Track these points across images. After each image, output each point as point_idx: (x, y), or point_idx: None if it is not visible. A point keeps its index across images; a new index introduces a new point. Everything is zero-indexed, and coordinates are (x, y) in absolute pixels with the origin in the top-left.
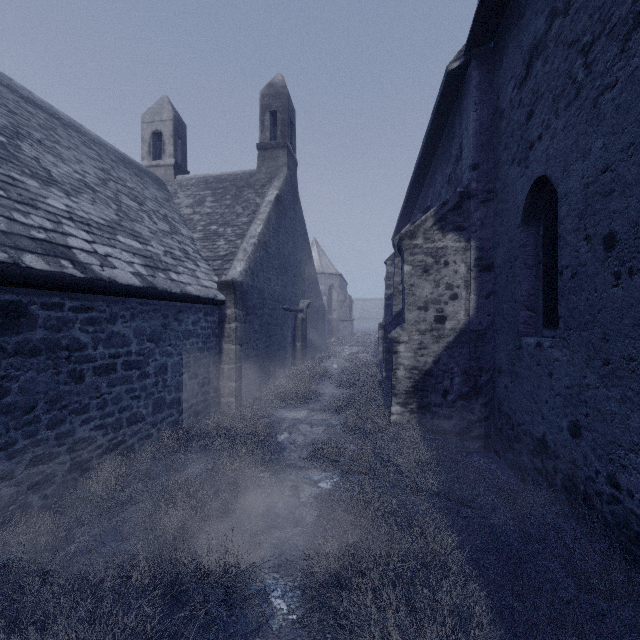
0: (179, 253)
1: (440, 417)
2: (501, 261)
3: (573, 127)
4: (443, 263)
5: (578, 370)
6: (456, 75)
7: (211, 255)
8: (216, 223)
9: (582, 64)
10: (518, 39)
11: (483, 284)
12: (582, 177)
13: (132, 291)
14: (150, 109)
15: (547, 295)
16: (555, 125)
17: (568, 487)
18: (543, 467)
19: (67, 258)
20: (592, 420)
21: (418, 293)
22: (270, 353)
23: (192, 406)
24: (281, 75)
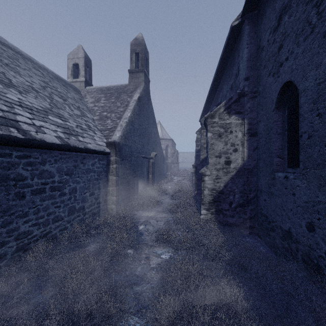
0: (85, 126)
1: (228, 216)
2: (262, 130)
3: (309, 50)
4: (229, 132)
5: (313, 192)
6: (236, 29)
7: (103, 128)
8: (106, 111)
9: (315, 13)
10: (273, 5)
11: (251, 143)
12: (315, 79)
13: (55, 146)
14: (72, 52)
15: (290, 149)
16: (297, 51)
17: (306, 260)
18: (289, 247)
19: (14, 127)
20: (322, 222)
21: (215, 148)
22: (135, 180)
23: (91, 210)
24: (141, 34)
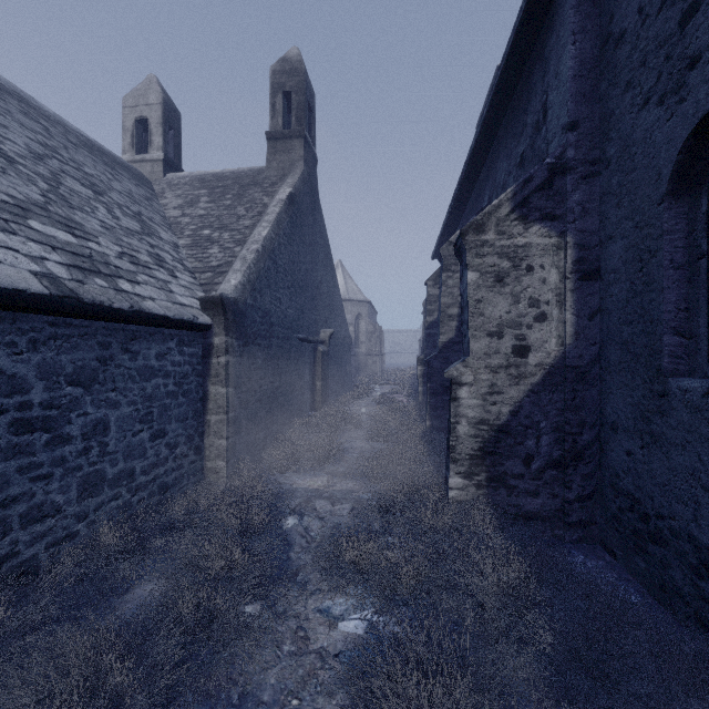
0: (147, 258)
1: (521, 494)
2: (618, 262)
3: None
4: (525, 268)
5: None
6: None
7: (199, 266)
8: (210, 227)
9: None
10: None
11: (585, 298)
12: None
13: (25, 301)
14: (133, 90)
15: None
16: None
17: None
18: None
19: None
20: None
21: (488, 312)
22: (280, 396)
23: (156, 478)
24: (297, 48)
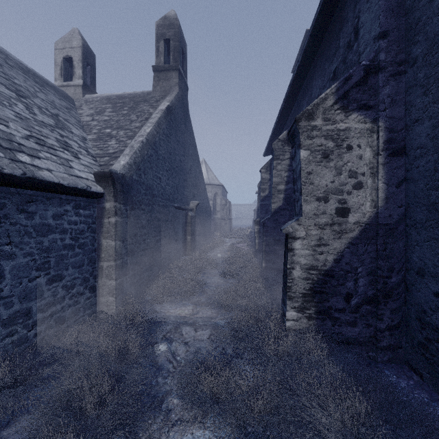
0: (54, 142)
1: (342, 324)
2: (425, 139)
3: None
4: (345, 147)
5: None
6: None
7: (100, 152)
8: (111, 127)
9: None
10: None
11: (393, 170)
12: None
13: None
14: (62, 38)
15: None
16: None
17: None
18: None
19: None
20: None
21: (317, 182)
22: (160, 246)
23: (53, 314)
24: (174, 11)
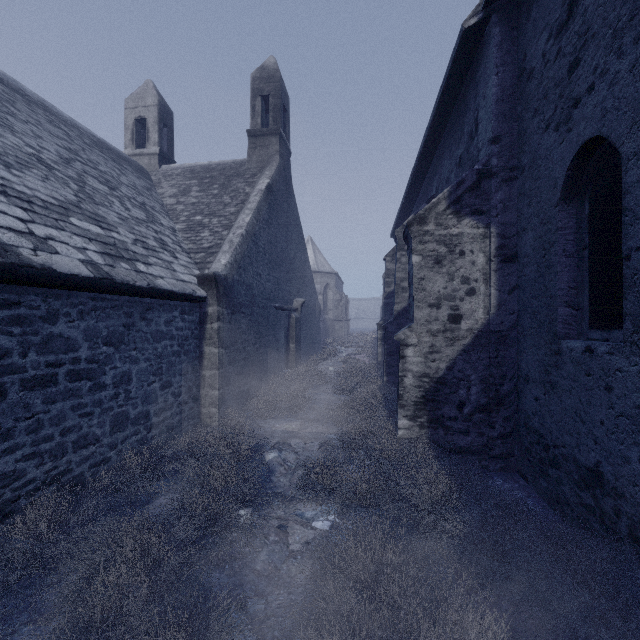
0: (154, 243)
1: (455, 432)
2: (529, 249)
3: None
4: (458, 253)
5: None
6: (472, 35)
7: (194, 247)
8: (201, 213)
9: None
10: None
11: (505, 277)
12: None
13: (78, 282)
14: (133, 94)
15: (596, 288)
16: (617, 67)
17: None
18: (596, 505)
19: None
20: None
21: (429, 288)
22: (260, 356)
23: (165, 420)
24: (273, 58)
